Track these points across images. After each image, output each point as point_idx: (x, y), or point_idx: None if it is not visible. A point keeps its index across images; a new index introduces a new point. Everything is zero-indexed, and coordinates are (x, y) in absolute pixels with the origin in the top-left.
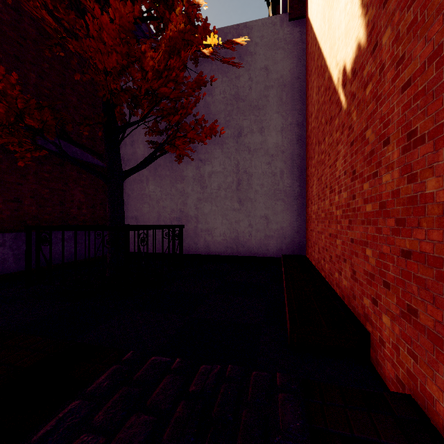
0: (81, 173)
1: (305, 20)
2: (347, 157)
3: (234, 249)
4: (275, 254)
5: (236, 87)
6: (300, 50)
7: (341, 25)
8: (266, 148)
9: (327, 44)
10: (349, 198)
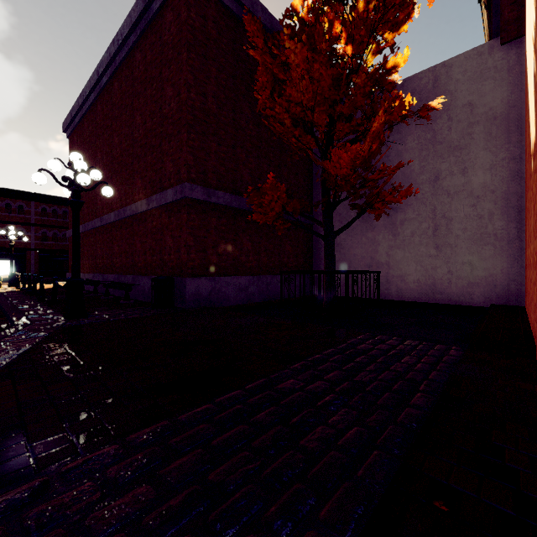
0: (289, 230)
1: (524, 38)
2: (533, 217)
3: (430, 296)
4: (481, 303)
5: (433, 130)
6: (517, 74)
7: (532, 105)
8: (470, 190)
9: (529, 103)
10: (533, 250)
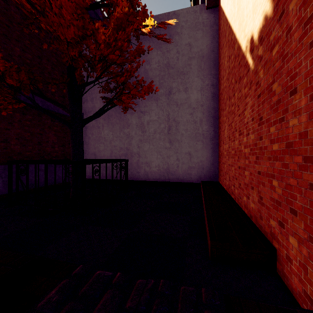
0: (54, 121)
1: (218, 8)
2: (255, 106)
3: (166, 177)
4: (196, 180)
5: (168, 58)
6: (214, 30)
7: (249, 4)
8: (189, 103)
9: (236, 22)
10: (256, 139)
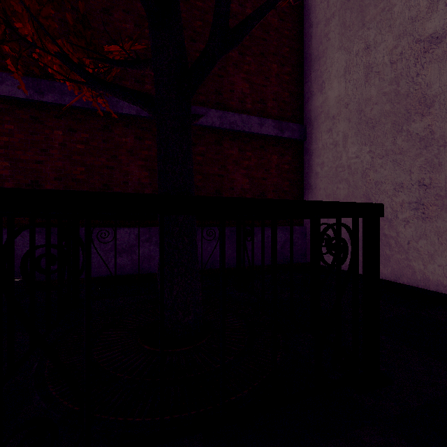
0: (244, 150)
1: None
2: None
3: None
4: None
5: None
6: None
7: None
8: None
9: None
10: None
